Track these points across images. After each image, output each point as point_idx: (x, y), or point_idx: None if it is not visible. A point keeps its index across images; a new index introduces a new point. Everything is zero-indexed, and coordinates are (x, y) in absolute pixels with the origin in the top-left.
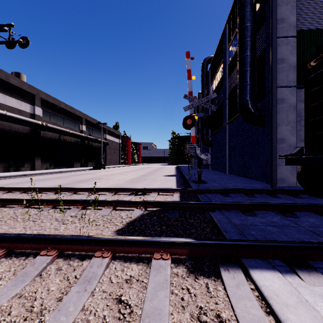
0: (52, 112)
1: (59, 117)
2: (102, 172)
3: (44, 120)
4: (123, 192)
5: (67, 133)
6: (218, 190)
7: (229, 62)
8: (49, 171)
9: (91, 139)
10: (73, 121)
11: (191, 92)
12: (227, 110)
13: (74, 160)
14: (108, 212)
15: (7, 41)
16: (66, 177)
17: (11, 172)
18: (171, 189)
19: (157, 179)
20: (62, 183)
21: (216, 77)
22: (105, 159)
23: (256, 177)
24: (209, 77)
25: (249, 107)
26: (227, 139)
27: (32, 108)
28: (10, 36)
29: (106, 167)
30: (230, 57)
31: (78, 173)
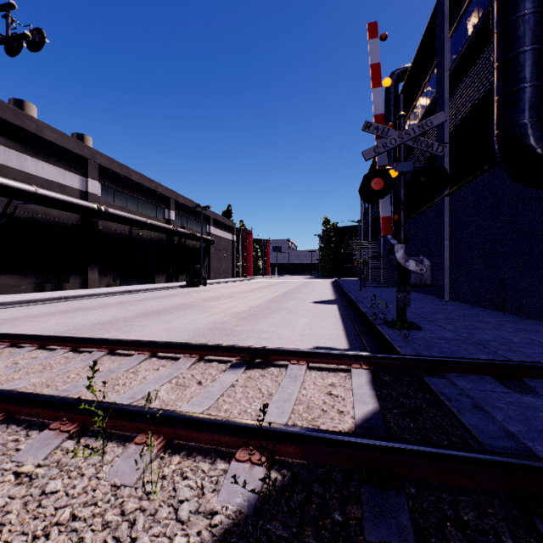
0: (117, 188)
1: (130, 197)
2: (199, 293)
3: (103, 203)
4: (220, 356)
5: (142, 225)
6: (484, 363)
7: (453, 64)
8: (108, 291)
9: (183, 234)
10: (154, 204)
11: (381, 116)
12: (446, 167)
13: (155, 270)
14: (139, 470)
15: (3, 37)
16: (131, 304)
17: (46, 293)
18: (344, 355)
19: (299, 310)
20: (114, 317)
21: (417, 105)
22: (209, 269)
23: (539, 315)
24: (401, 110)
25: (530, 143)
26: (448, 227)
27: (83, 182)
28: (8, 27)
29: (209, 283)
30: (455, 54)
31: (158, 294)
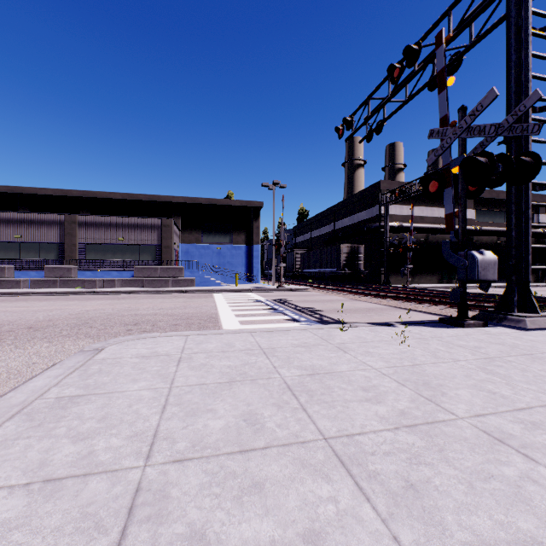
0: (486, 209)
1: (497, 213)
2: None
3: (476, 223)
4: None
5: None
6: None
7: None
8: None
9: None
10: None
11: None
12: None
13: None
14: None
15: None
16: None
17: (444, 284)
18: None
19: None
20: None
21: None
22: None
23: None
24: None
25: None
26: None
27: None
28: None
29: None
30: None
31: None
